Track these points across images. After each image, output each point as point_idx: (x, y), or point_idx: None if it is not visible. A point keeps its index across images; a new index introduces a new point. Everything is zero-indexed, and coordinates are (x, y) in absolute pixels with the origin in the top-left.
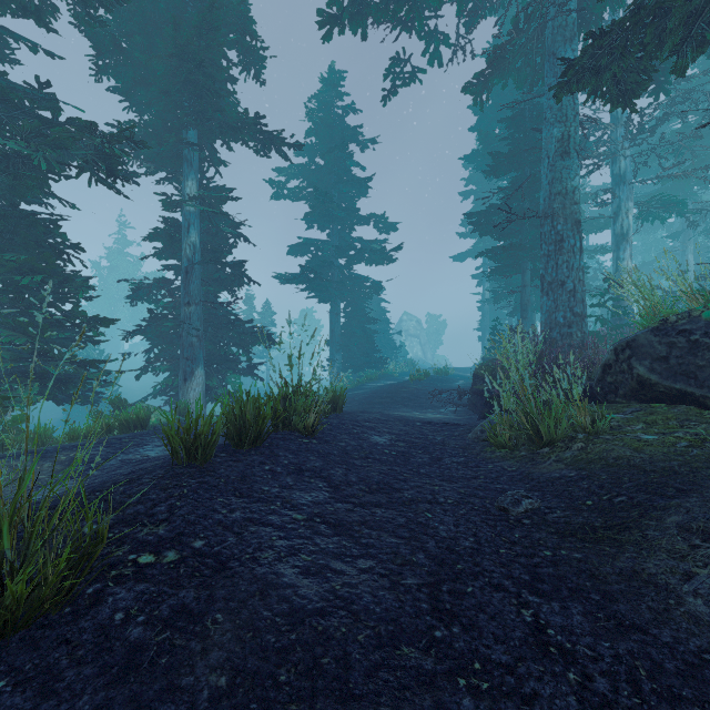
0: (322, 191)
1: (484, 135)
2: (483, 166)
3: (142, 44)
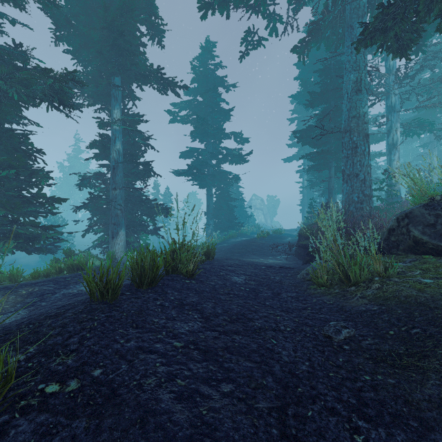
0: (201, 117)
1: (304, 82)
2: (303, 102)
3: (84, 21)
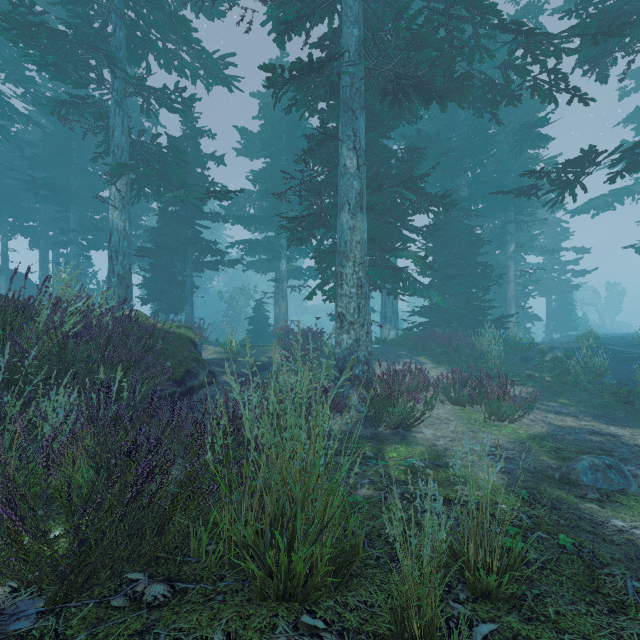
0: (548, 246)
1: None
2: None
3: None
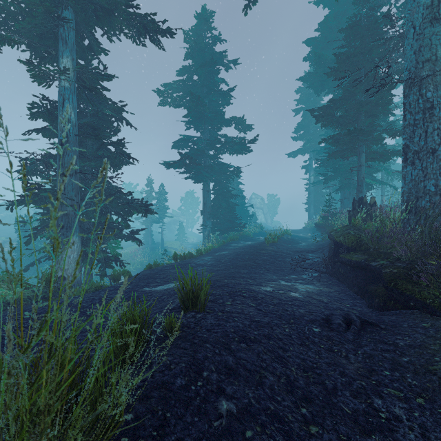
0: (196, 95)
1: (318, 57)
2: (314, 84)
3: None
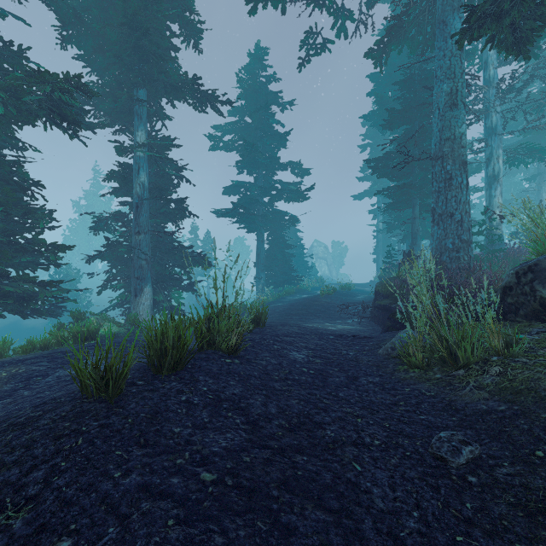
0: (250, 143)
1: (379, 98)
2: (378, 123)
3: (99, 17)
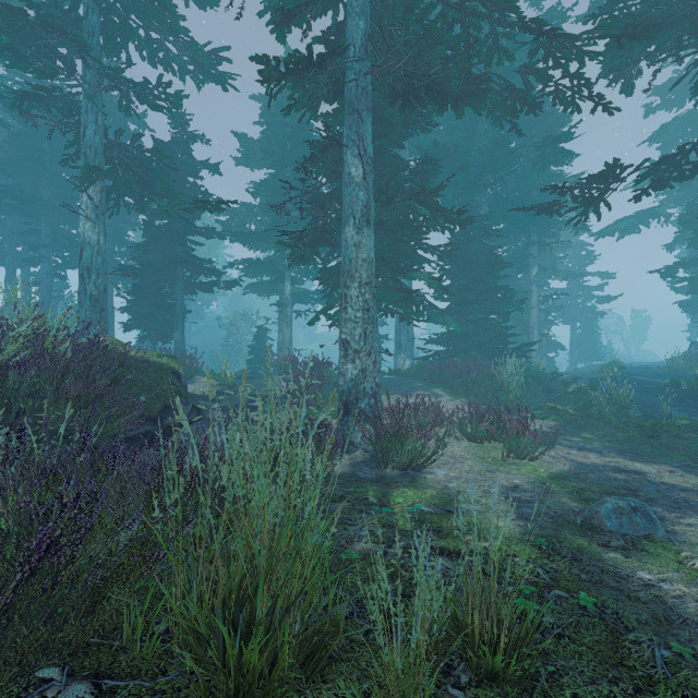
0: (572, 271)
1: (682, 221)
2: None
3: None
